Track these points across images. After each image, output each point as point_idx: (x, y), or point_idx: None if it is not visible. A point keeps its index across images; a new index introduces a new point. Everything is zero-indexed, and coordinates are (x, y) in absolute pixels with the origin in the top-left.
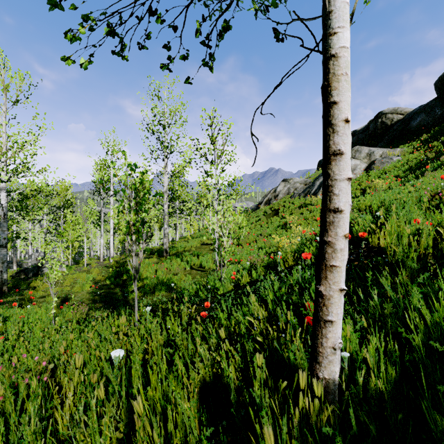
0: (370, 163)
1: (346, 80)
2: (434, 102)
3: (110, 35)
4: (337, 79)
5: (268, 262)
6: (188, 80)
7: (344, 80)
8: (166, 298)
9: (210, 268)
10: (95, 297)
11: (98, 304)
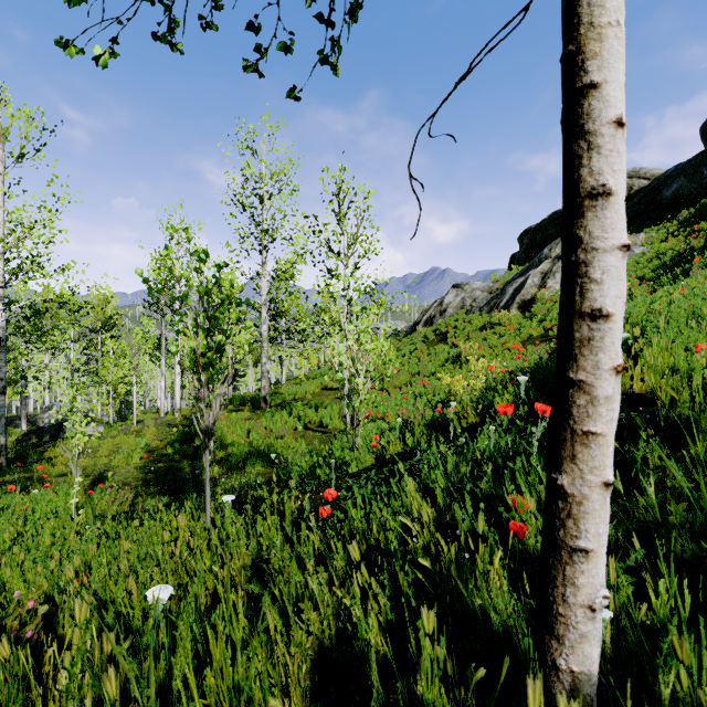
0: None
1: (618, 36)
2: (700, 158)
3: None
4: (598, 35)
5: (432, 419)
6: (293, 93)
7: (614, 37)
8: (263, 478)
9: (336, 427)
10: (148, 475)
11: (151, 488)
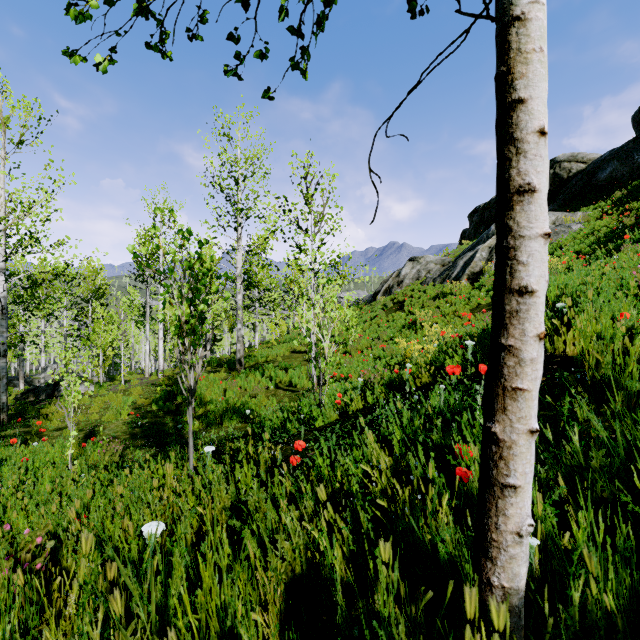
0: None
1: (541, 60)
2: (632, 144)
3: (141, 14)
4: (525, 59)
5: (390, 379)
6: (268, 94)
7: (537, 61)
8: (238, 432)
9: (304, 386)
10: (135, 429)
11: (138, 441)
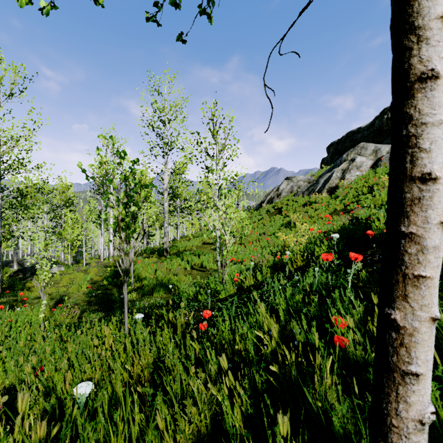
0: (376, 160)
1: None
2: None
3: None
4: None
5: (274, 263)
6: (181, 37)
7: None
8: (164, 300)
9: (211, 268)
10: (91, 298)
11: (93, 306)
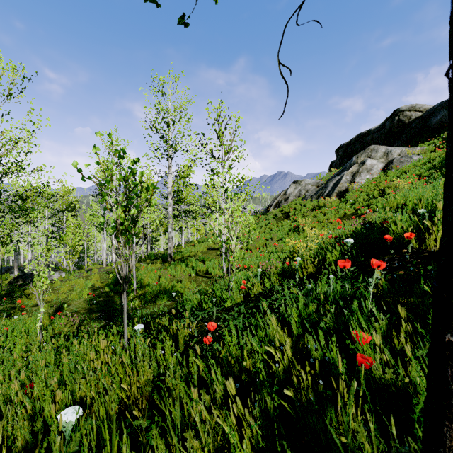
0: (387, 162)
1: None
2: None
3: None
4: None
5: (283, 269)
6: (183, 20)
7: None
8: (167, 308)
9: (217, 274)
10: (92, 306)
11: (94, 314)
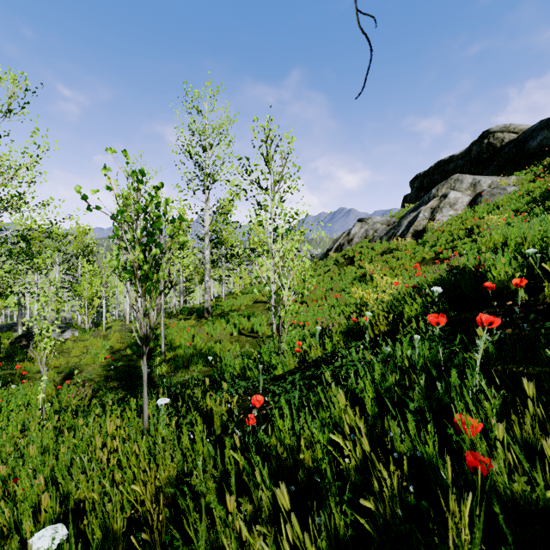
0: (475, 195)
1: None
2: None
3: None
4: None
5: (348, 327)
6: None
7: None
8: (203, 376)
9: (265, 333)
10: (109, 372)
11: (111, 383)
